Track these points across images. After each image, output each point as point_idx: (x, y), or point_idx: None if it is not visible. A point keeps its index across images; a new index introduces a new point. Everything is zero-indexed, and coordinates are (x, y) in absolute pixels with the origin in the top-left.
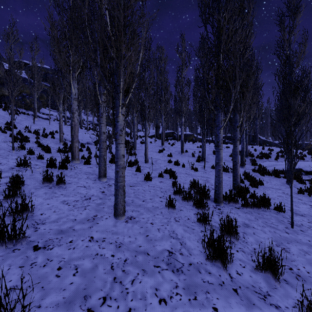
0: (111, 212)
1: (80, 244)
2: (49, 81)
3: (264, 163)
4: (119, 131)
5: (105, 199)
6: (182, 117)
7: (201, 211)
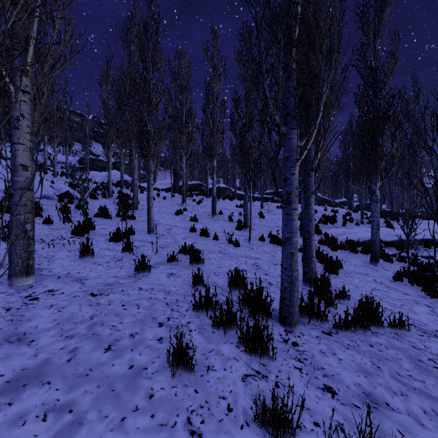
0: None
1: None
2: None
3: (331, 230)
4: None
5: None
6: (213, 159)
7: (257, 361)
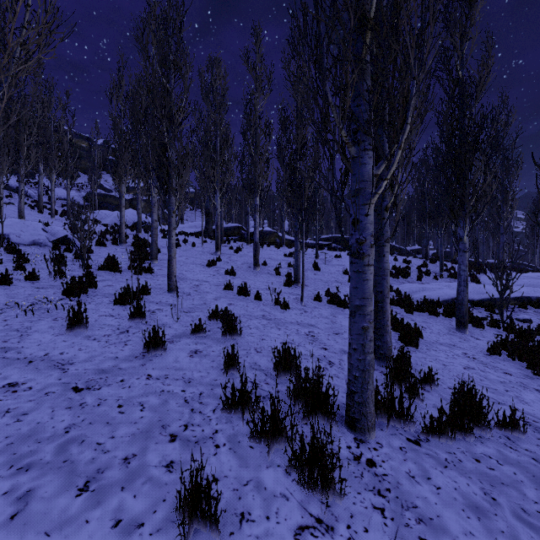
0: None
1: None
2: None
3: (403, 285)
4: None
5: None
6: (255, 196)
7: (318, 498)
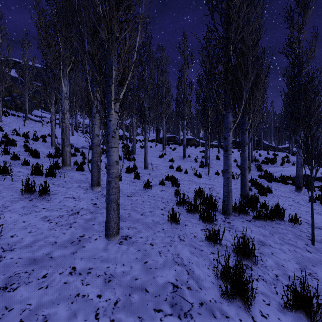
0: (102, 230)
1: (57, 279)
2: (40, 79)
3: (270, 168)
4: (112, 132)
5: (96, 213)
6: (184, 120)
7: (208, 226)
